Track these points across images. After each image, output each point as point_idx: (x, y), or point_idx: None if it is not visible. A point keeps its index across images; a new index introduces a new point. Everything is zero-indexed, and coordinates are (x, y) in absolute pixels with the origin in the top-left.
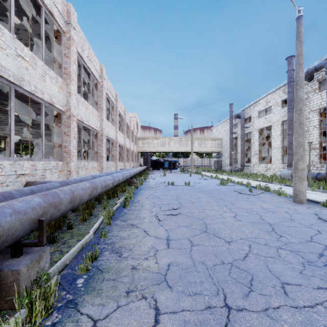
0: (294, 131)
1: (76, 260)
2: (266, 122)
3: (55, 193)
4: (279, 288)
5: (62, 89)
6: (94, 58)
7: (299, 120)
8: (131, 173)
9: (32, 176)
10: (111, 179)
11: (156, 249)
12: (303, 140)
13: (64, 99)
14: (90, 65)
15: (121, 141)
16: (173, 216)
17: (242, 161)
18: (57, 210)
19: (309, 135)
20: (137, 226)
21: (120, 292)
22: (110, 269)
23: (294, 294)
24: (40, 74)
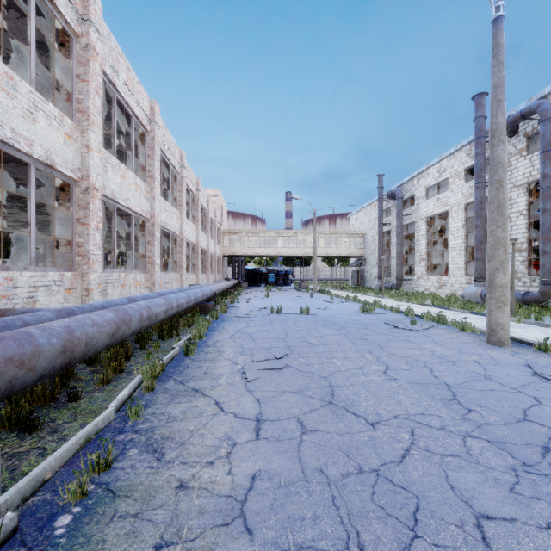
0: (489, 218)
1: (69, 469)
2: (440, 205)
3: (27, 335)
4: (471, 530)
5: (72, 139)
6: (139, 88)
7: (497, 199)
8: (206, 292)
9: (6, 299)
10: (163, 304)
11: (232, 442)
12: (505, 235)
13: (77, 157)
14: (130, 99)
15: (191, 236)
16: (275, 372)
17: (399, 271)
18: (26, 371)
19: (512, 228)
20: (205, 392)
21: (143, 546)
22: (132, 490)
23: (503, 542)
24: (25, 109)
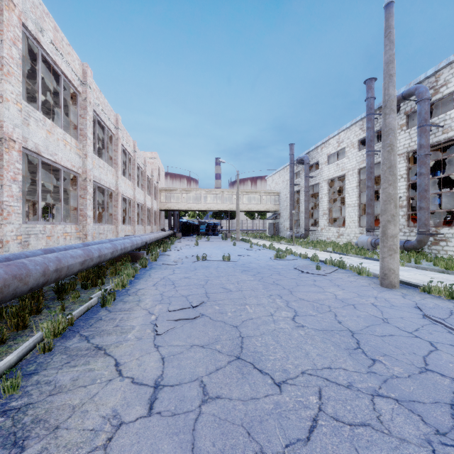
0: (382, 177)
1: None
2: (339, 170)
3: None
4: None
5: None
6: (69, 50)
7: (389, 161)
8: (136, 242)
9: None
10: (80, 255)
11: (118, 422)
12: (395, 192)
13: None
14: (58, 58)
15: (127, 192)
16: (188, 322)
17: (306, 223)
18: None
19: None
20: (108, 350)
21: None
22: None
23: None
24: None
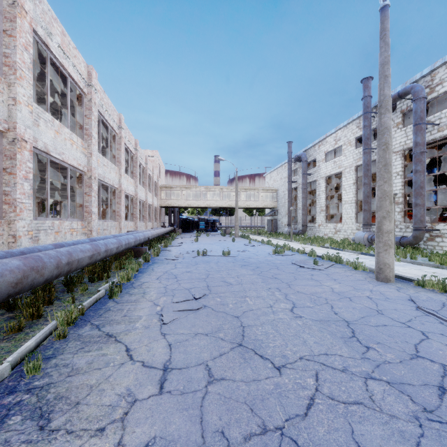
0: (377, 175)
1: None
2: (336, 167)
3: None
4: None
5: None
6: (75, 53)
7: (384, 159)
8: (139, 238)
9: None
10: (88, 250)
11: (132, 399)
12: (390, 189)
13: (3, 109)
14: (65, 61)
15: (129, 189)
16: (191, 312)
17: (304, 220)
18: None
19: None
20: (118, 337)
21: None
22: None
23: None
24: None
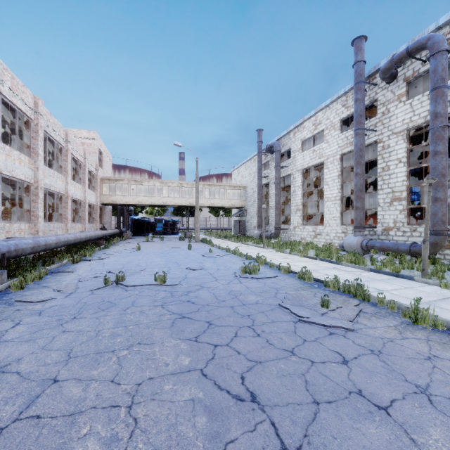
0: None
1: None
2: (315, 157)
3: None
4: None
5: None
6: None
7: None
8: None
9: None
10: None
11: None
12: None
13: None
14: None
15: (16, 170)
16: None
17: (277, 221)
18: None
19: (390, 176)
20: None
21: None
22: None
23: None
24: None
